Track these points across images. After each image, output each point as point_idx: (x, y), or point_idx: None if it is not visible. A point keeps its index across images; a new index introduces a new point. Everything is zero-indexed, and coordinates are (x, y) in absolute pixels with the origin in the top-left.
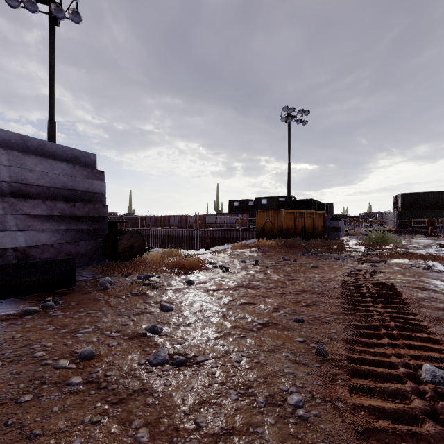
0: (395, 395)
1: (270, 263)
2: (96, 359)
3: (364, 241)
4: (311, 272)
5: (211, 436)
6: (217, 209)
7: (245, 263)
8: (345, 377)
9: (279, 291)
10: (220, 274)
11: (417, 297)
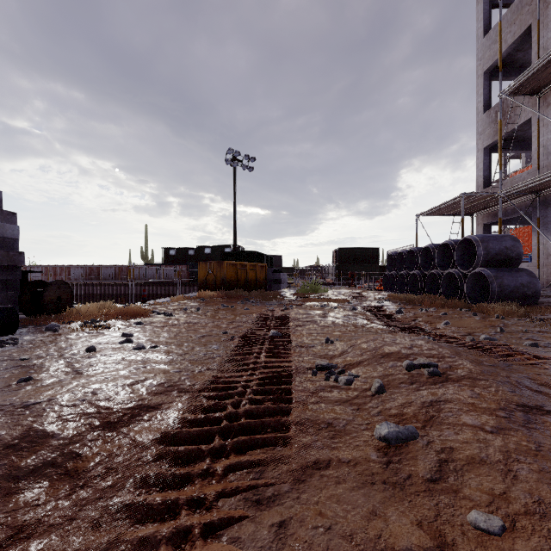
0: (255, 340)
1: (210, 309)
2: (97, 351)
3: (300, 292)
4: (242, 312)
5: (179, 355)
6: (145, 259)
7: (187, 311)
8: (238, 339)
9: (215, 324)
10: (165, 318)
11: (299, 317)
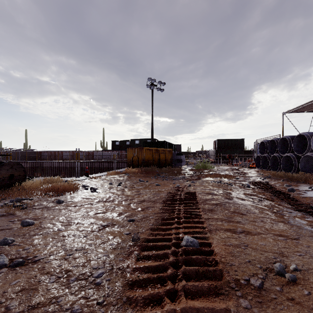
0: (162, 257)
1: (129, 184)
2: None
3: (195, 168)
4: (153, 188)
5: None
6: (103, 147)
7: (111, 185)
8: (138, 251)
9: (127, 202)
10: (89, 194)
11: (205, 198)
